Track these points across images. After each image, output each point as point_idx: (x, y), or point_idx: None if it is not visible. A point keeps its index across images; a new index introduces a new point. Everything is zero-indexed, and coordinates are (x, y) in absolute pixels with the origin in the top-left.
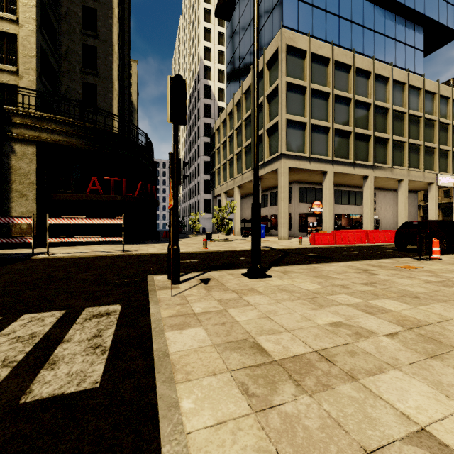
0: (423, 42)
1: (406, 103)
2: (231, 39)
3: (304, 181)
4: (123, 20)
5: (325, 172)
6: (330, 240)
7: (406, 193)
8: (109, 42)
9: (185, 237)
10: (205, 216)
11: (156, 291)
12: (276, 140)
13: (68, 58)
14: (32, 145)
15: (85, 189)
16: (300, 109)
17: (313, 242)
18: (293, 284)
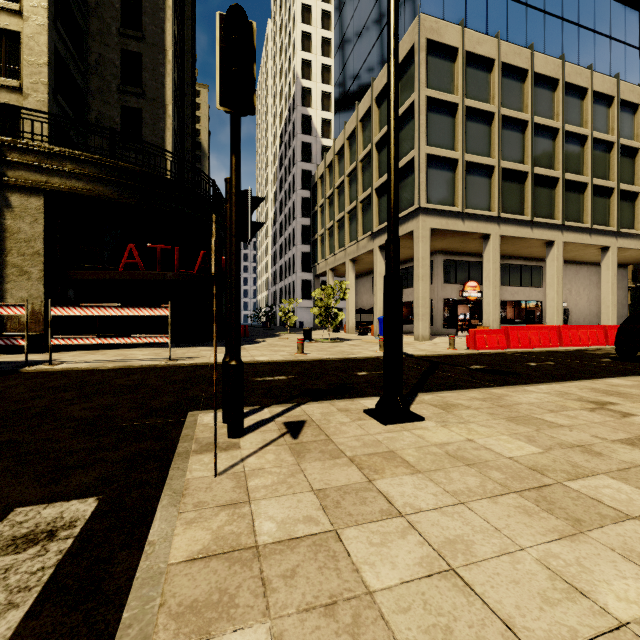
0: (638, 35)
1: (614, 128)
2: (341, 43)
3: (452, 250)
4: (183, 18)
5: (486, 235)
6: (501, 341)
7: (614, 267)
8: (160, 47)
9: (273, 335)
10: (303, 304)
11: (189, 456)
12: (410, 187)
13: (100, 71)
14: (37, 195)
15: (119, 263)
16: (448, 139)
17: (472, 344)
18: (474, 441)
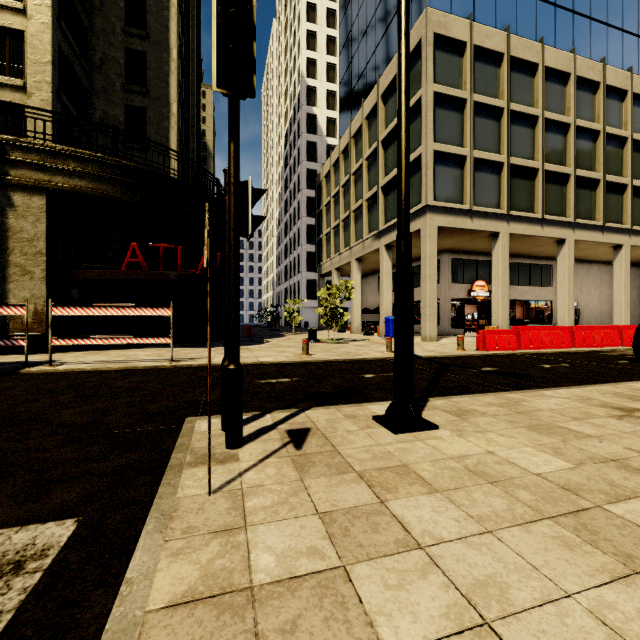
0: None
1: (628, 123)
2: (346, 41)
3: (460, 249)
4: (187, 17)
5: (495, 233)
6: (512, 342)
7: (628, 266)
8: (164, 45)
9: (278, 335)
10: (308, 304)
11: (182, 469)
12: (417, 184)
13: (104, 70)
14: (40, 194)
15: (123, 263)
16: (456, 135)
17: (482, 345)
18: (495, 454)
